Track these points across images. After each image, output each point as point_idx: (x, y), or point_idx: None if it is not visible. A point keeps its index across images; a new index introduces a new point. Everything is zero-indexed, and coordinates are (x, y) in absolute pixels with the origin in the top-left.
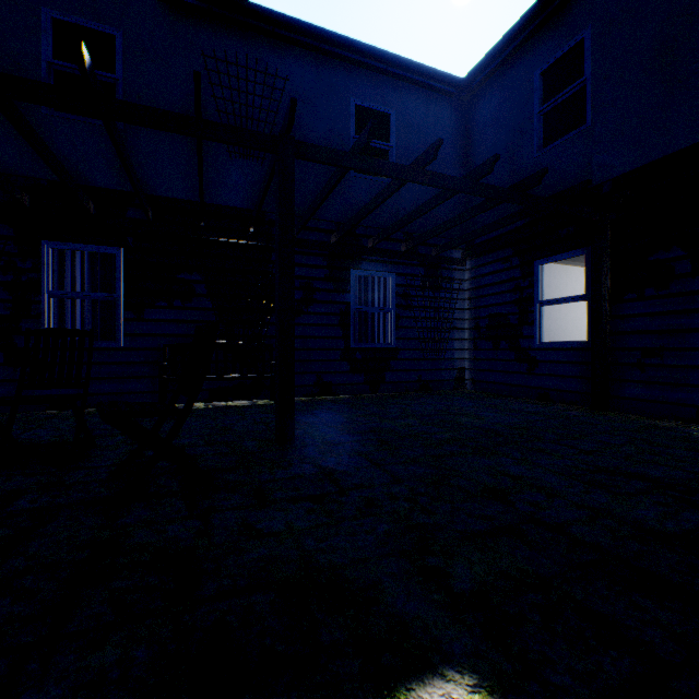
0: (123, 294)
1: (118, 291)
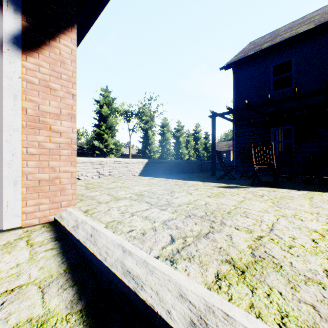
0: (294, 140)
1: (292, 139)
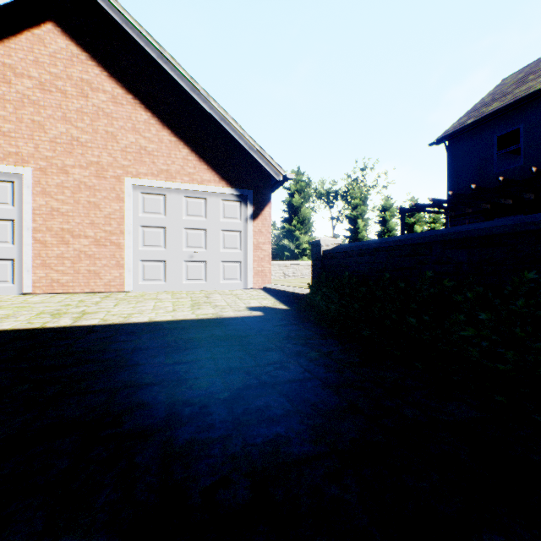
0: None
1: None
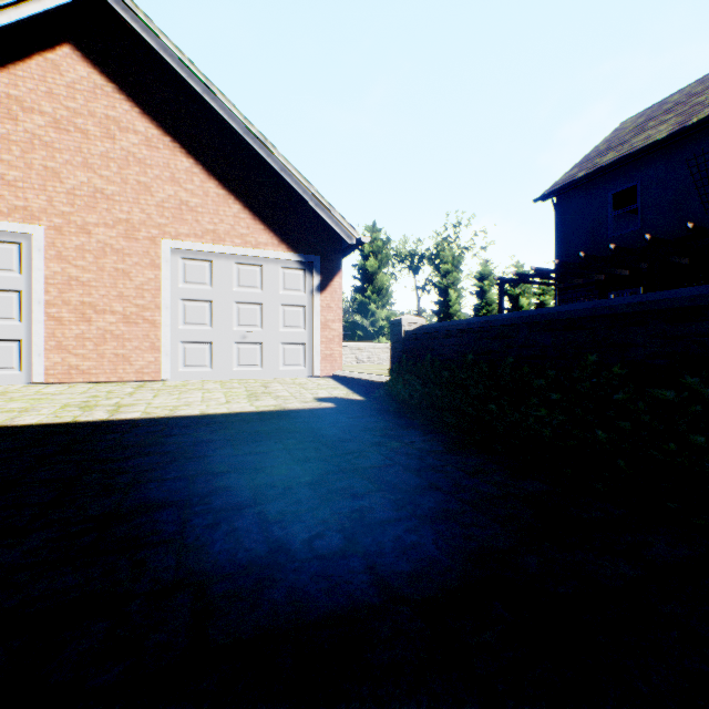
0: None
1: None
